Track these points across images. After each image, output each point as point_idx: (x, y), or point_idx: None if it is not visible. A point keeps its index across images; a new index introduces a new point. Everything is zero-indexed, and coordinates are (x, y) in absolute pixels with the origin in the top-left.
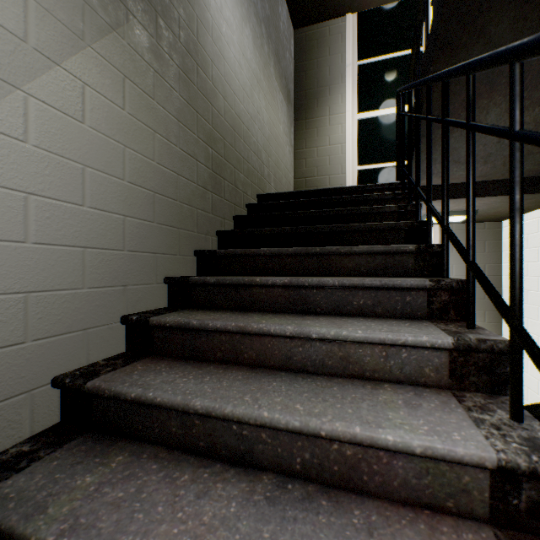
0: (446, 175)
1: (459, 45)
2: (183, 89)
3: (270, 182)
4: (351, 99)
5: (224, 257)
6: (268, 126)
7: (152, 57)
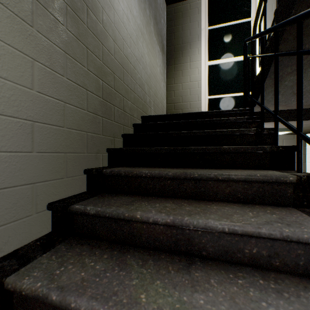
0: None
1: None
2: (71, 24)
3: (151, 107)
4: (204, 51)
5: (109, 176)
6: (149, 67)
7: None
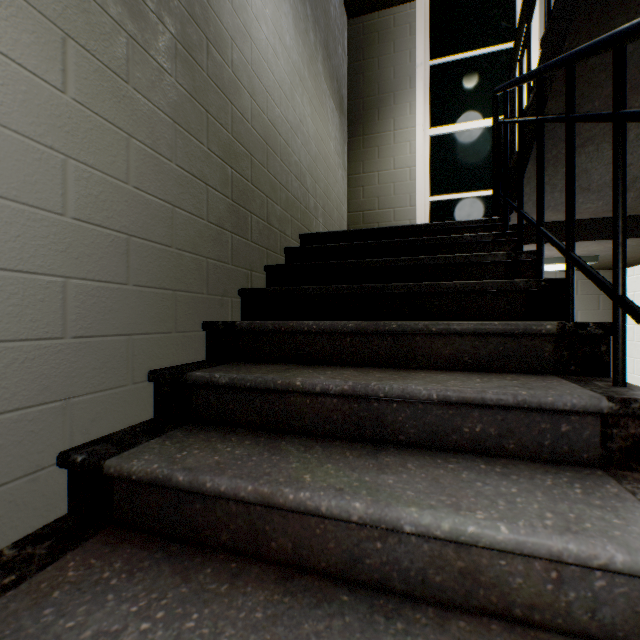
0: (623, 208)
1: (615, 4)
2: (183, 72)
3: (317, 217)
4: (422, 109)
5: (247, 333)
6: (315, 141)
7: (124, 13)
